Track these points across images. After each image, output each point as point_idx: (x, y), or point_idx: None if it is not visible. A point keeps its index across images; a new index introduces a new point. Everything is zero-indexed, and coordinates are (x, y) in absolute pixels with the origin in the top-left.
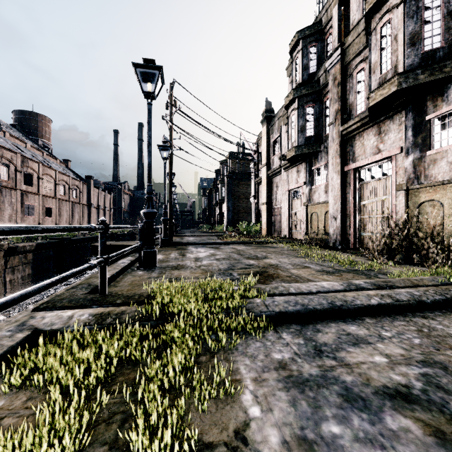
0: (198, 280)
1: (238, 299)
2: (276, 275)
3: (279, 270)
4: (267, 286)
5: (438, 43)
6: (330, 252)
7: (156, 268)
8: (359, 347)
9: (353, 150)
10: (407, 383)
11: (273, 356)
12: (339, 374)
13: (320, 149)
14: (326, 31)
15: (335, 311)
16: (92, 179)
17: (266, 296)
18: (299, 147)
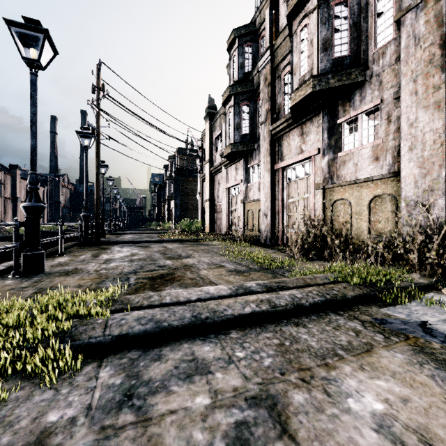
0: (75, 289)
1: (53, 323)
2: (180, 277)
3: (188, 272)
4: (139, 296)
5: (345, 51)
6: (258, 249)
7: (39, 275)
8: (189, 382)
9: (281, 149)
10: (207, 445)
11: (47, 417)
12: (118, 444)
13: (254, 147)
14: (260, 32)
15: (197, 327)
16: (19, 169)
17: (129, 310)
18: (235, 144)
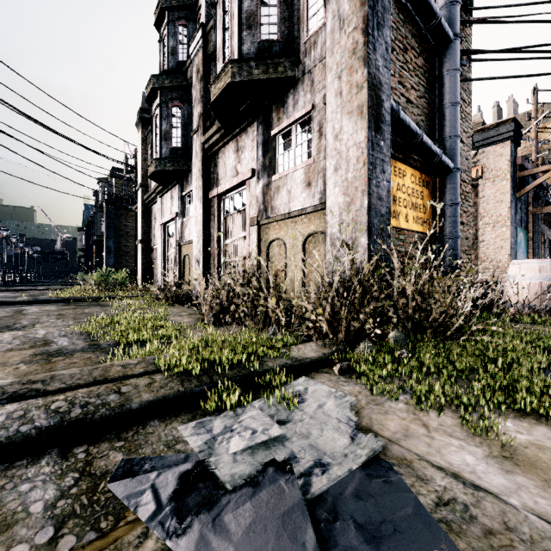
0: None
1: None
2: None
3: None
4: None
5: (275, 35)
6: (175, 310)
7: None
8: None
9: (217, 170)
10: None
11: None
12: None
13: (188, 167)
14: (198, 9)
15: None
16: None
17: None
18: (161, 160)
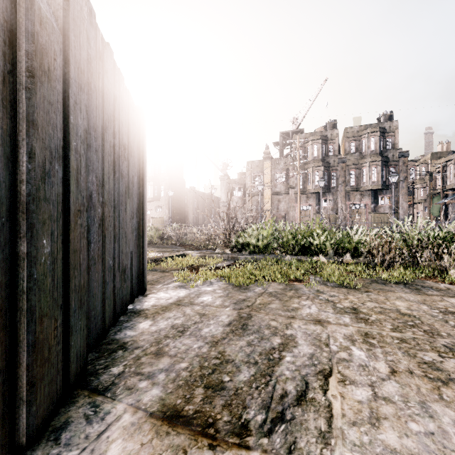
0: None
1: None
2: None
3: None
4: None
5: (384, 180)
6: None
7: None
8: None
9: (349, 197)
10: None
11: None
12: None
13: (330, 192)
14: (329, 142)
15: None
16: None
17: None
18: (324, 188)
